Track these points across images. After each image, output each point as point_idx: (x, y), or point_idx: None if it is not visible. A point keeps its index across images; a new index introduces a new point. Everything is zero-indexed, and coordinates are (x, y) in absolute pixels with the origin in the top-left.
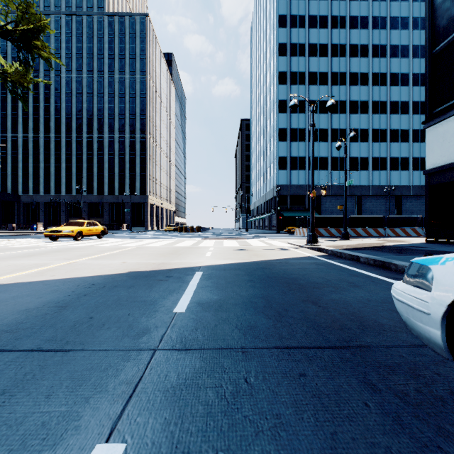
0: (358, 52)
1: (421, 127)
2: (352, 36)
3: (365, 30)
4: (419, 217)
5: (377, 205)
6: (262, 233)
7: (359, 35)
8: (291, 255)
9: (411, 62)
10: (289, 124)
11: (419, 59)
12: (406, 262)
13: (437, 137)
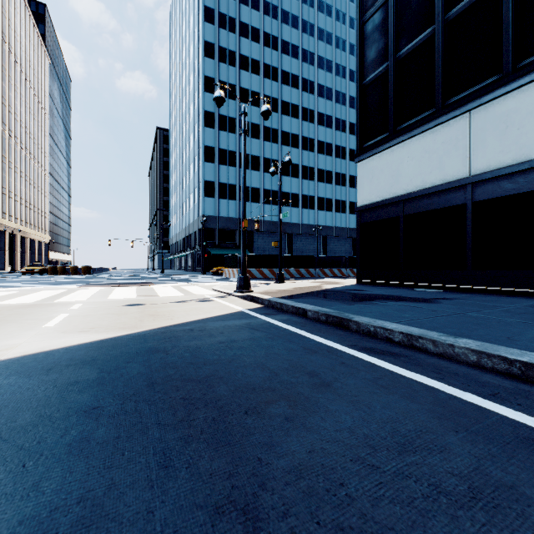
0: (290, 81)
1: (342, 171)
2: (284, 62)
3: (296, 60)
4: (344, 257)
5: (307, 244)
6: (182, 274)
7: (290, 63)
8: (214, 312)
9: (335, 106)
10: (218, 143)
11: (341, 106)
12: (366, 316)
13: (367, 173)
